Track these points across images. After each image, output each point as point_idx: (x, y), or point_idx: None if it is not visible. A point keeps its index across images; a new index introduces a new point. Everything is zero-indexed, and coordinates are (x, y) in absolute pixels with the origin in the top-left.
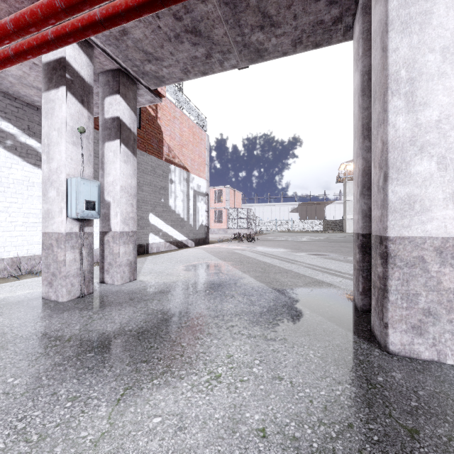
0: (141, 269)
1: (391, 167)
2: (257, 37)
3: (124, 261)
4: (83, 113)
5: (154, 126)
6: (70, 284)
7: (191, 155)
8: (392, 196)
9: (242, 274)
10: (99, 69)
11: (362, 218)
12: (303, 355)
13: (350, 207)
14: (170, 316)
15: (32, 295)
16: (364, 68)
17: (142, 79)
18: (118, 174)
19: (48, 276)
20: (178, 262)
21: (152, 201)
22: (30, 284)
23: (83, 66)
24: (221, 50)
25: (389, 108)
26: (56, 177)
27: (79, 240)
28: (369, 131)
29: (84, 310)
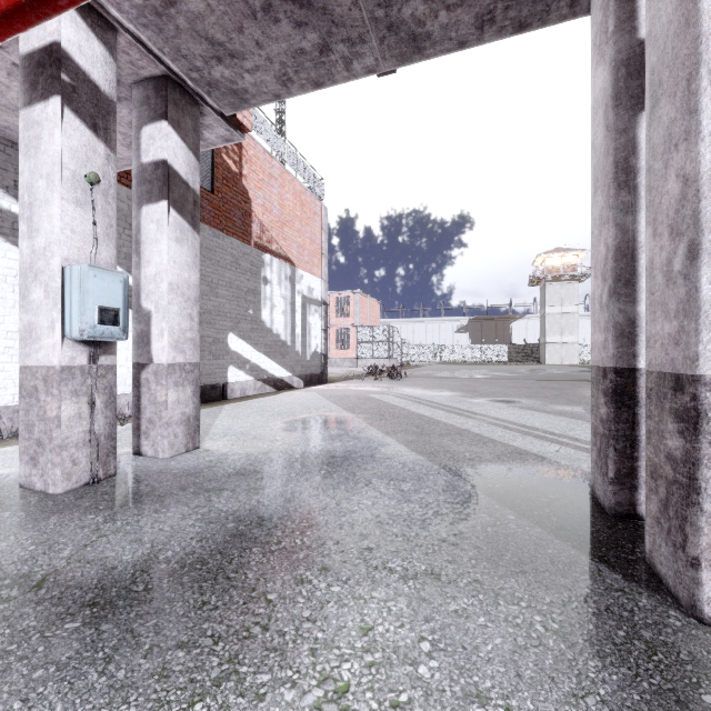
0: (210, 427)
1: (709, 228)
2: (414, 9)
3: (176, 416)
4: (96, 148)
5: (236, 189)
6: (70, 461)
7: (298, 239)
8: (710, 290)
9: (383, 438)
10: (131, 77)
11: (615, 340)
12: (523, 628)
13: (550, 324)
14: (251, 525)
15: (4, 479)
16: (618, 54)
17: (208, 95)
18: (165, 262)
19: (30, 445)
20: (274, 415)
21: (234, 313)
22: (10, 456)
23: (96, 62)
24: (348, 36)
25: (704, 104)
26: (43, 264)
27: (89, 379)
28: (628, 174)
29: (90, 512)
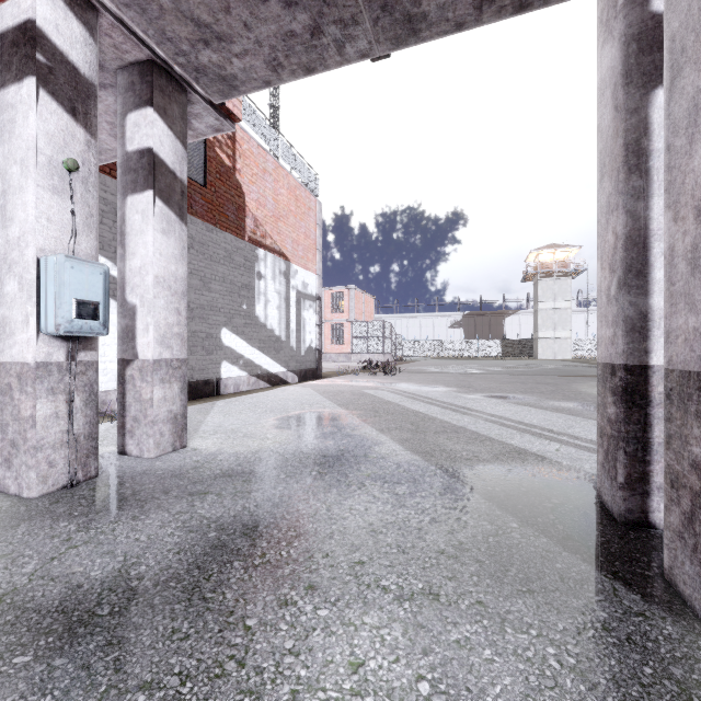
0: (201, 424)
1: None
2: None
3: (162, 414)
4: (75, 133)
5: (230, 184)
6: (46, 463)
7: (292, 234)
8: None
9: (377, 436)
10: (116, 61)
11: (626, 335)
12: (535, 663)
13: (543, 319)
14: (234, 534)
15: None
16: (629, 29)
17: (196, 81)
18: (151, 255)
19: (4, 446)
20: (267, 412)
21: (227, 308)
22: None
23: (75, 43)
24: (340, 17)
25: None
26: (18, 255)
27: (67, 376)
28: (640, 157)
29: (64, 519)
